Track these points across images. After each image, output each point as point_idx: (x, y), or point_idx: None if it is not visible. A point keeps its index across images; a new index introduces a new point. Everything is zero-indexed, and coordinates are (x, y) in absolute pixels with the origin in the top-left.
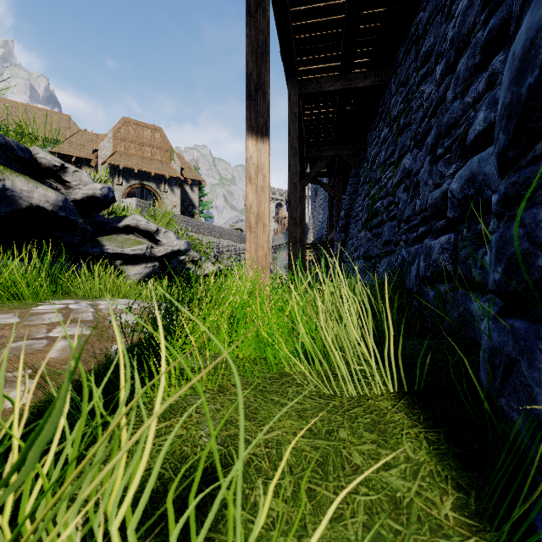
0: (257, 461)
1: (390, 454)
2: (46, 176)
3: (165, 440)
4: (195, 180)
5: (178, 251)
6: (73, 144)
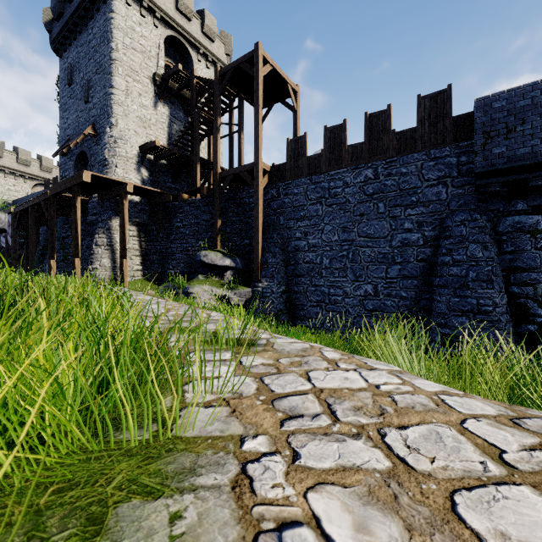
0: None
1: None
2: None
3: None
4: None
5: None
6: None
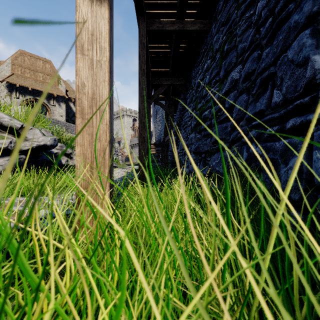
0: None
1: None
2: None
3: None
4: None
5: (44, 145)
6: None
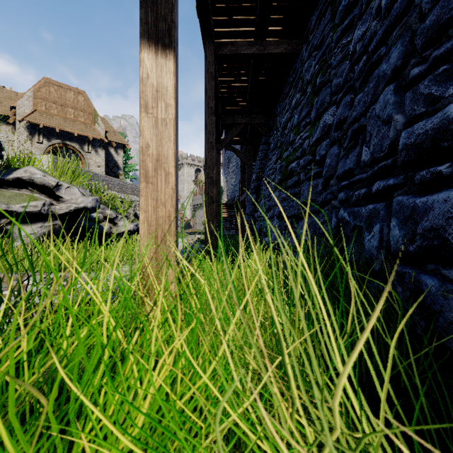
0: None
1: None
2: None
3: None
4: (119, 144)
5: (84, 208)
6: None
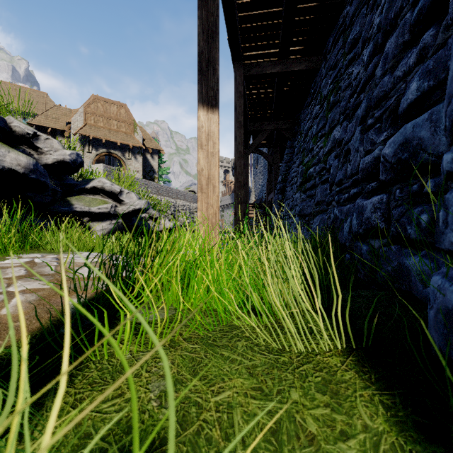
0: (208, 428)
1: (346, 420)
2: (20, 143)
3: (112, 406)
4: (155, 150)
5: (139, 209)
6: (49, 117)
